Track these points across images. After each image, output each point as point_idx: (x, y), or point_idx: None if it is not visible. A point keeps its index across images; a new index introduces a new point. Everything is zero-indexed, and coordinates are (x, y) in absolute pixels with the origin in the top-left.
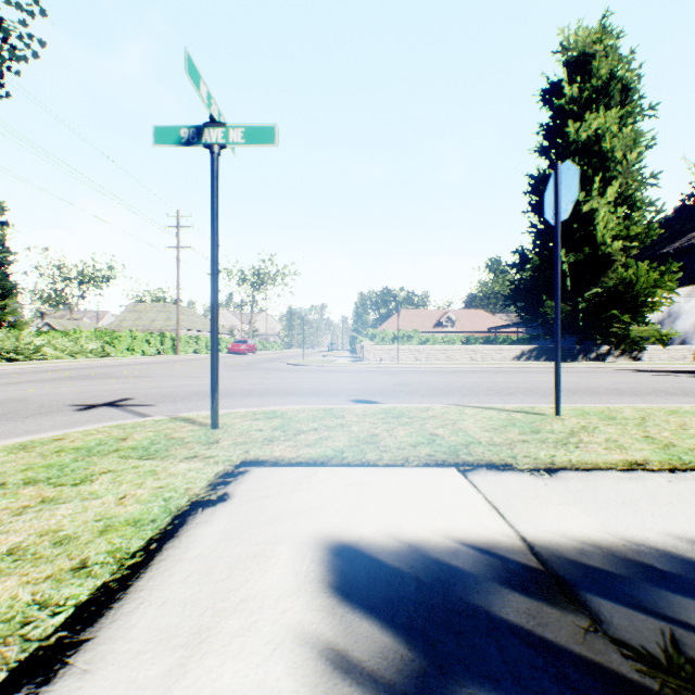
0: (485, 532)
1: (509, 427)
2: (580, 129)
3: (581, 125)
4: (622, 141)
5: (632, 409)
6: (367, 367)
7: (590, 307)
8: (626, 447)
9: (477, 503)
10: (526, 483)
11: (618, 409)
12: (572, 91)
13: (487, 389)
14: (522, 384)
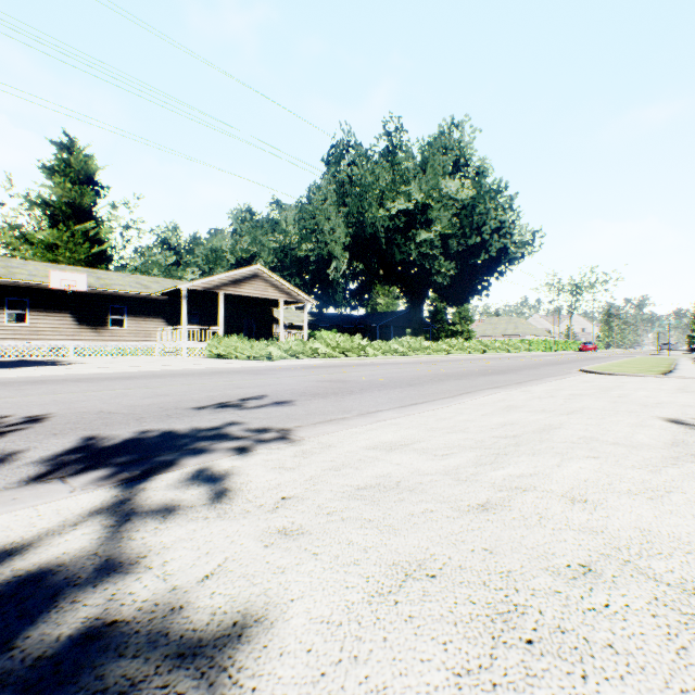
0: None
1: None
2: None
3: None
4: None
5: None
6: None
7: None
8: None
9: None
10: None
11: None
12: None
13: None
14: None
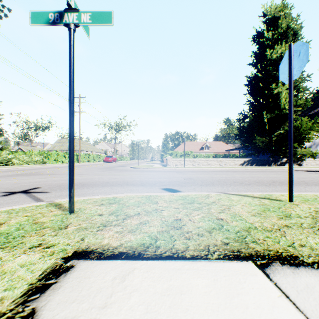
0: None
1: (267, 212)
2: (272, 53)
3: (273, 51)
4: None
5: None
6: (169, 169)
7: (277, 140)
8: None
9: None
10: None
11: None
12: (269, 35)
13: (234, 181)
14: (251, 179)
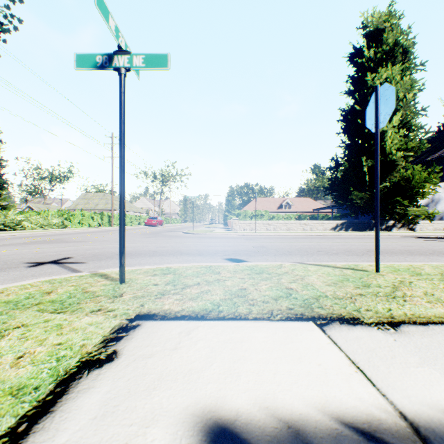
0: (362, 405)
1: (345, 282)
2: (375, 78)
3: (375, 76)
4: (403, 86)
5: (429, 267)
6: (235, 235)
7: (381, 195)
8: (443, 301)
9: (342, 364)
10: (378, 339)
11: (419, 267)
12: (370, 53)
13: (318, 250)
14: (341, 247)
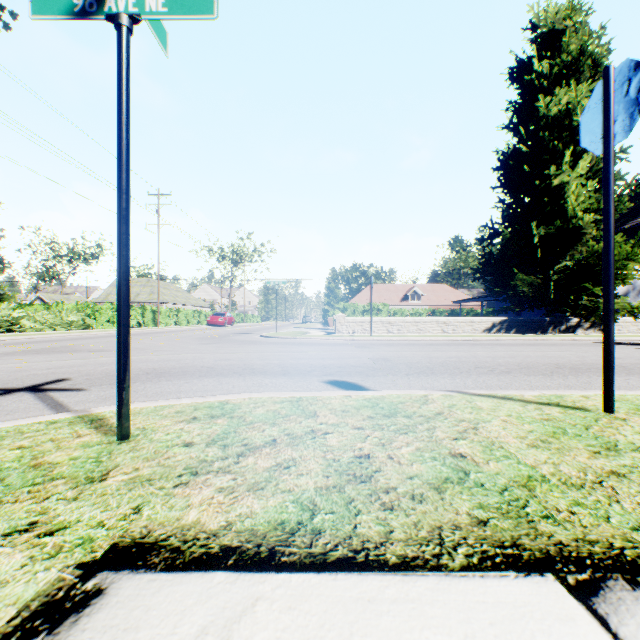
0: None
1: (563, 437)
2: (550, 104)
3: (550, 101)
4: None
5: None
6: (340, 339)
7: (561, 280)
8: None
9: None
10: None
11: None
12: (542, 67)
13: (475, 365)
14: (511, 360)
